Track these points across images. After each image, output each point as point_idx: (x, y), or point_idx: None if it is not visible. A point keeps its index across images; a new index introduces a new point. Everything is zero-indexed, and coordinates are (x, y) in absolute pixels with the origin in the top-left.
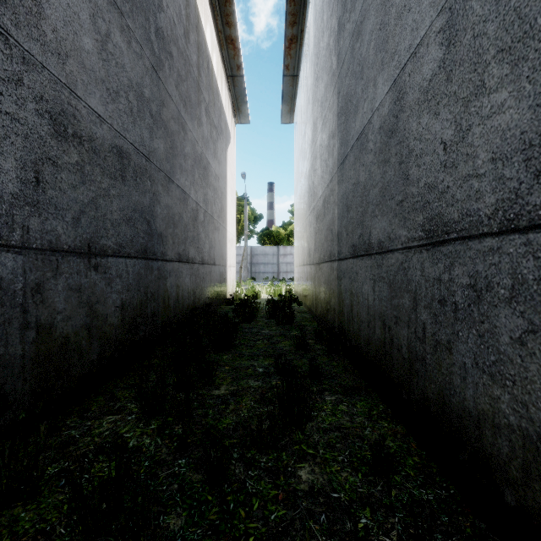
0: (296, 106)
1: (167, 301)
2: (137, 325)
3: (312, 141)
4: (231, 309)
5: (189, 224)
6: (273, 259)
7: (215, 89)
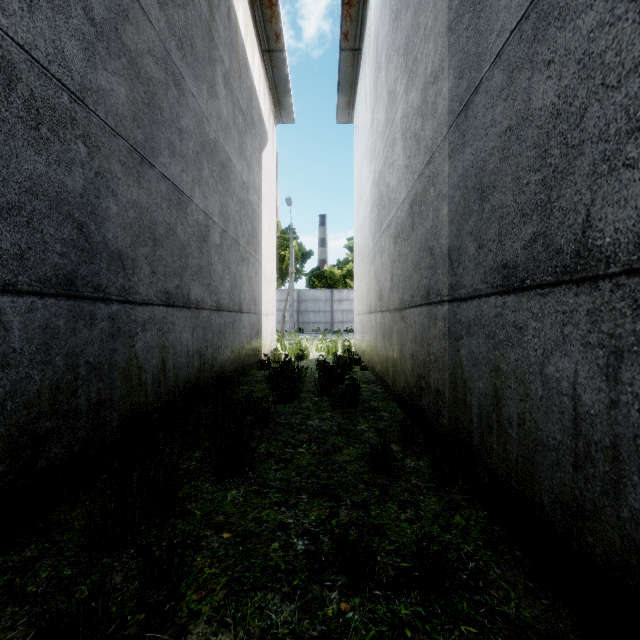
0: (357, 95)
1: (137, 375)
2: (41, 437)
3: (385, 123)
4: (264, 377)
5: (191, 245)
6: (325, 306)
7: (243, 57)
